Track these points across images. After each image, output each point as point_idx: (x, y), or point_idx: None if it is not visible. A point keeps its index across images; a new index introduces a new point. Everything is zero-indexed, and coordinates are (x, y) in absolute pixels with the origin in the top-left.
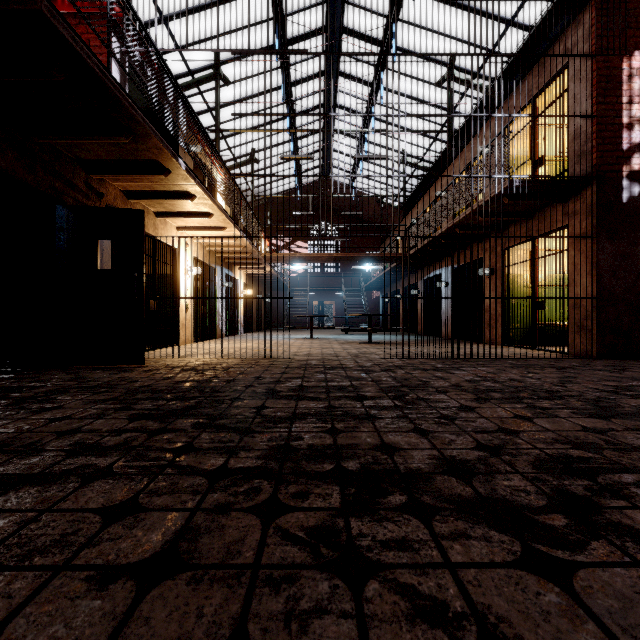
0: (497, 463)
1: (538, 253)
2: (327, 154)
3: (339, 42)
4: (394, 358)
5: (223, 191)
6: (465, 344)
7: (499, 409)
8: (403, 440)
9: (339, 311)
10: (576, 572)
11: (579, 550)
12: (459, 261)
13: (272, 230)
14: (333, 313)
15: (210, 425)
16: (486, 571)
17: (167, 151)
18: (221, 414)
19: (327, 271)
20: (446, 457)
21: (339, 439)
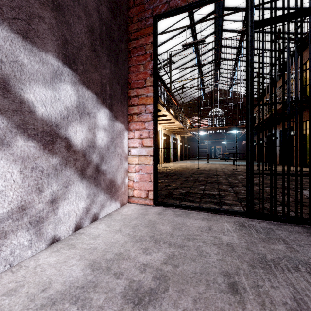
0: (239, 183)
1: (305, 127)
2: (217, 78)
3: (221, 35)
4: (238, 169)
5: (175, 111)
6: (269, 164)
7: (255, 179)
8: (222, 180)
9: (224, 151)
10: (235, 187)
11: (239, 187)
12: (266, 132)
13: (191, 114)
14: (221, 152)
15: (181, 177)
16: (223, 187)
17: (162, 106)
18: (182, 176)
19: (217, 132)
20: (229, 182)
21: (208, 179)
